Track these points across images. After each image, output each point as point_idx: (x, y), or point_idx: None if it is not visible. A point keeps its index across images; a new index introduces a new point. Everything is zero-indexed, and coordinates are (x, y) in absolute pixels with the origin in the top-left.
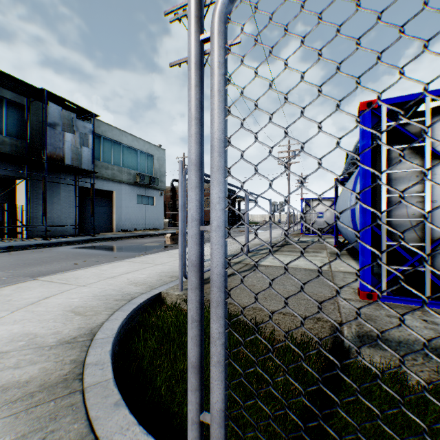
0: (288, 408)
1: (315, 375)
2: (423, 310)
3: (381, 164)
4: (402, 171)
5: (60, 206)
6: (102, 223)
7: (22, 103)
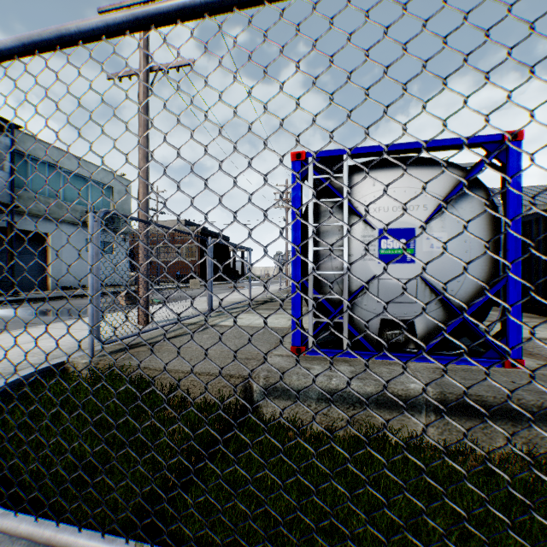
0: (163, 464)
1: (35, 397)
2: (339, 360)
3: (309, 217)
4: (326, 225)
5: None
6: (30, 278)
7: None
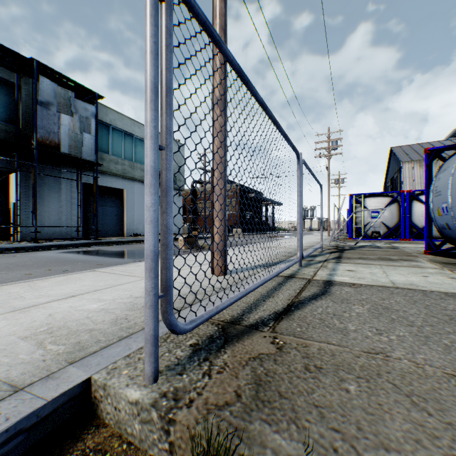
0: None
1: None
2: None
3: None
4: None
5: (61, 205)
6: (110, 226)
7: (13, 81)
